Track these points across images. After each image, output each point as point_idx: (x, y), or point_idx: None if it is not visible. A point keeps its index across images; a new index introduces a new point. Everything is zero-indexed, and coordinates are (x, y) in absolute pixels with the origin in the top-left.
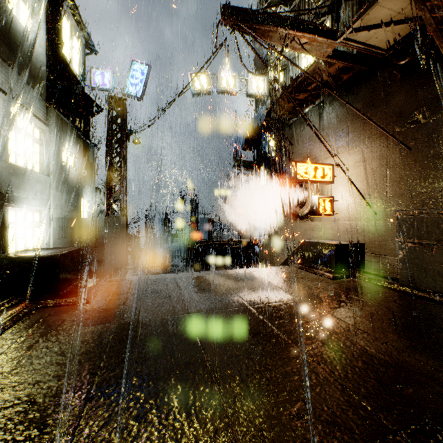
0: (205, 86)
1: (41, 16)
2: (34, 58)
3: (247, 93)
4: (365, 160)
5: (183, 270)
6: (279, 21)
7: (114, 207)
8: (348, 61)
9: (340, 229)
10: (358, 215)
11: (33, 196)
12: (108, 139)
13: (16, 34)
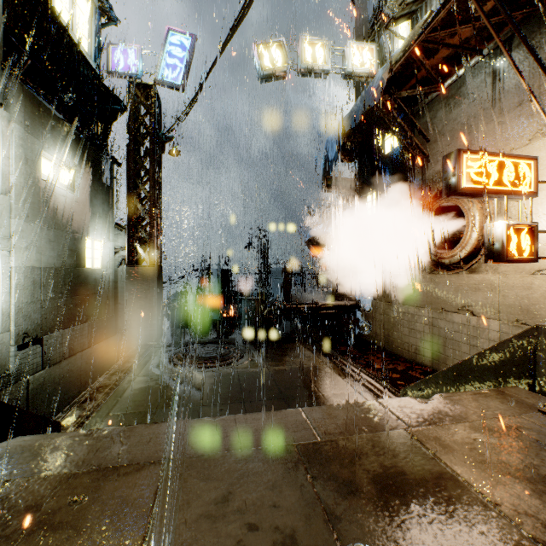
0: (279, 62)
1: None
2: None
3: (344, 71)
4: None
5: (243, 352)
6: None
7: (140, 251)
8: None
9: None
10: None
11: None
12: (130, 147)
13: None
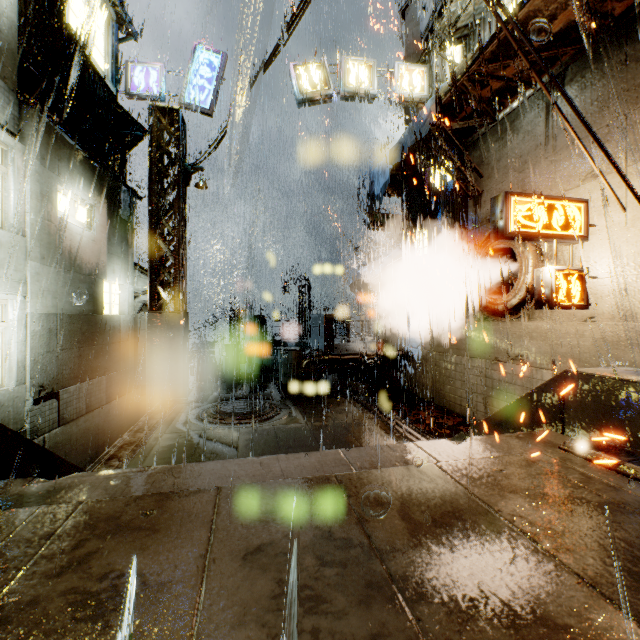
0: (320, 85)
1: None
2: None
3: (392, 96)
4: None
5: (280, 407)
6: None
7: (163, 296)
8: None
9: (604, 337)
10: None
11: None
12: (153, 179)
13: None
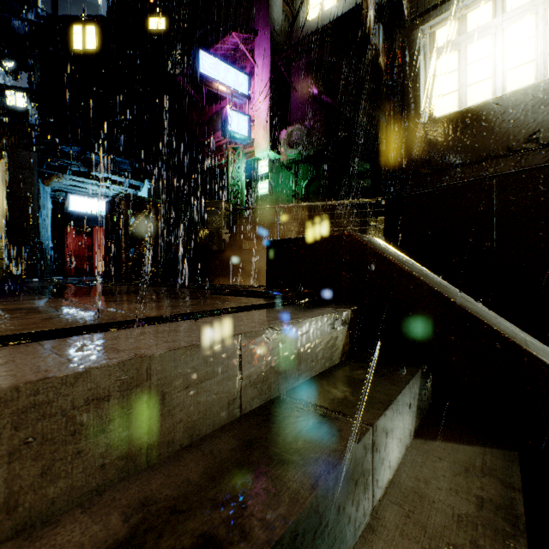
0: None
1: None
2: None
3: None
4: None
5: None
6: None
7: None
8: None
9: None
10: None
11: None
12: None
13: None
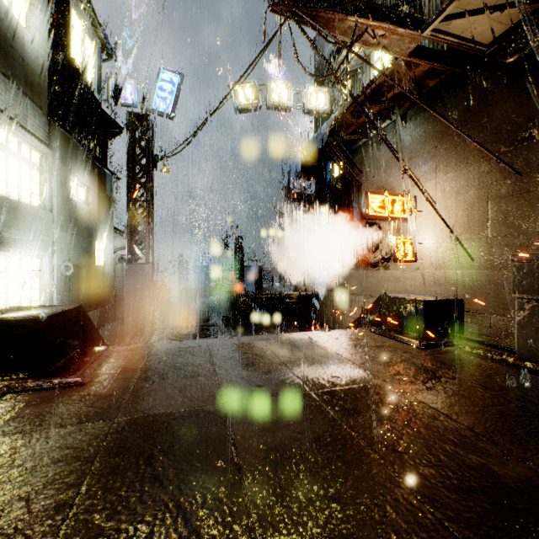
0: (252, 99)
1: (42, 7)
2: (32, 61)
3: (304, 108)
4: (459, 190)
5: (224, 331)
6: (348, 6)
7: (137, 251)
8: (436, 61)
9: (425, 280)
10: (449, 262)
11: (30, 237)
12: (129, 166)
13: (7, 28)
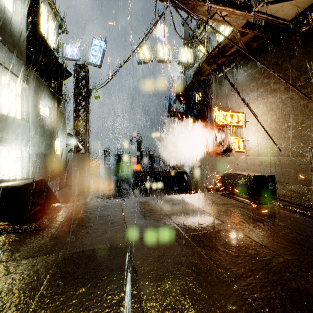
0: (147, 56)
1: (22, 1)
2: (17, 32)
3: (178, 61)
4: (272, 108)
5: (131, 193)
6: None
7: (80, 146)
8: (258, 31)
9: (251, 162)
10: (266, 152)
11: (15, 137)
12: (75, 96)
13: (1, 12)
